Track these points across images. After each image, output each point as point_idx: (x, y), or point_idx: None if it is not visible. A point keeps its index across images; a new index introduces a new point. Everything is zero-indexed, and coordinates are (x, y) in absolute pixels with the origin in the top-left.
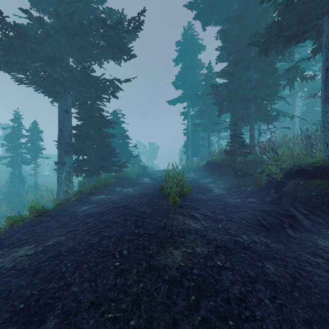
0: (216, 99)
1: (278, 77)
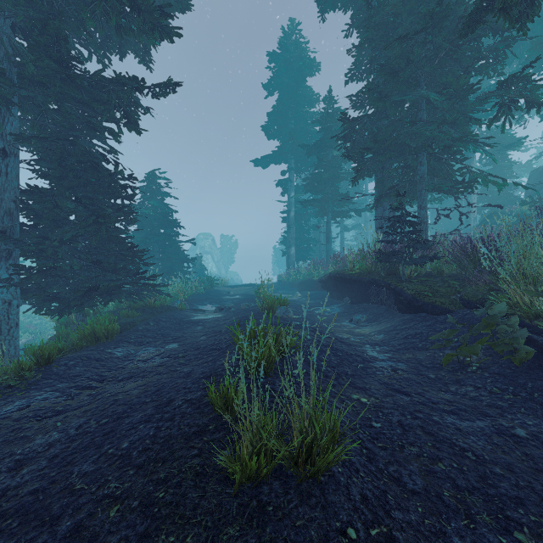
0: (347, 149)
1: (485, 99)
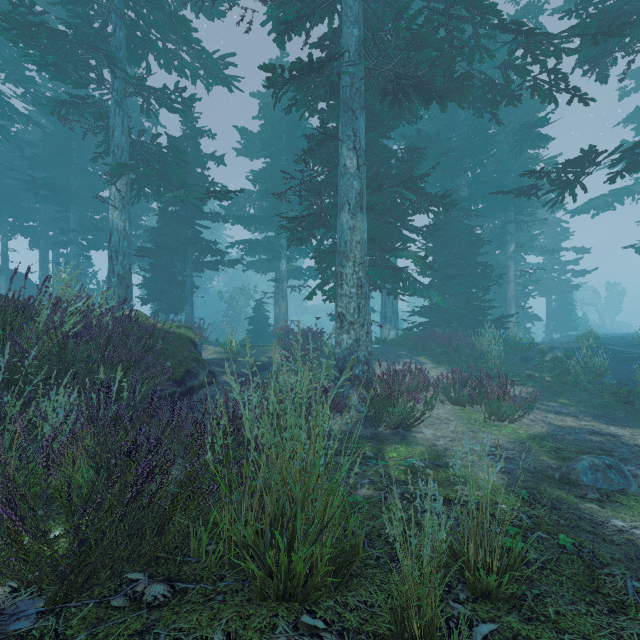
0: None
1: None
